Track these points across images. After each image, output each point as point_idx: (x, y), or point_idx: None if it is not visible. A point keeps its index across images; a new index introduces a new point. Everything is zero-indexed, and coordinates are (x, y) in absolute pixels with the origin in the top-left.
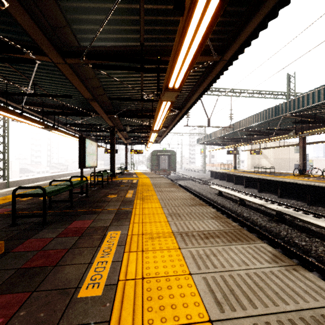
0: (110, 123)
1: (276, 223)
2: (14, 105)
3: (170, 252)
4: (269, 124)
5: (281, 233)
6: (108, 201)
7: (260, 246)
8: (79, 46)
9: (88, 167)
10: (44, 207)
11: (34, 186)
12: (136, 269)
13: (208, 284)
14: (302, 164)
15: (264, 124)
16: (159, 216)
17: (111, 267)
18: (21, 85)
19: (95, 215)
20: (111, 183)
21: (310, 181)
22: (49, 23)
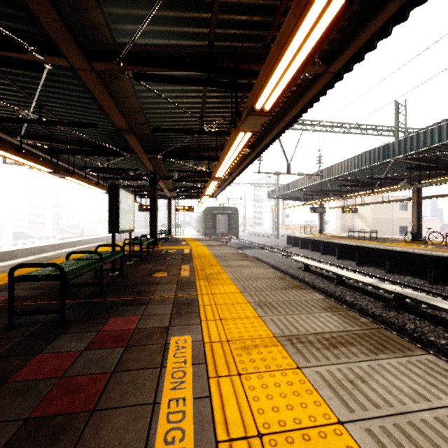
0: (150, 166)
1: (395, 311)
2: (8, 139)
3: (287, 375)
4: (371, 170)
5: (406, 327)
6: (157, 283)
7: (427, 360)
8: (114, 43)
9: (122, 231)
10: (62, 298)
11: (38, 259)
12: (241, 414)
13: (383, 446)
14: (416, 227)
15: (365, 170)
16: (243, 307)
17: (195, 412)
18: (18, 106)
19: (142, 306)
20: (153, 254)
21: (432, 250)
22: (68, 1)
